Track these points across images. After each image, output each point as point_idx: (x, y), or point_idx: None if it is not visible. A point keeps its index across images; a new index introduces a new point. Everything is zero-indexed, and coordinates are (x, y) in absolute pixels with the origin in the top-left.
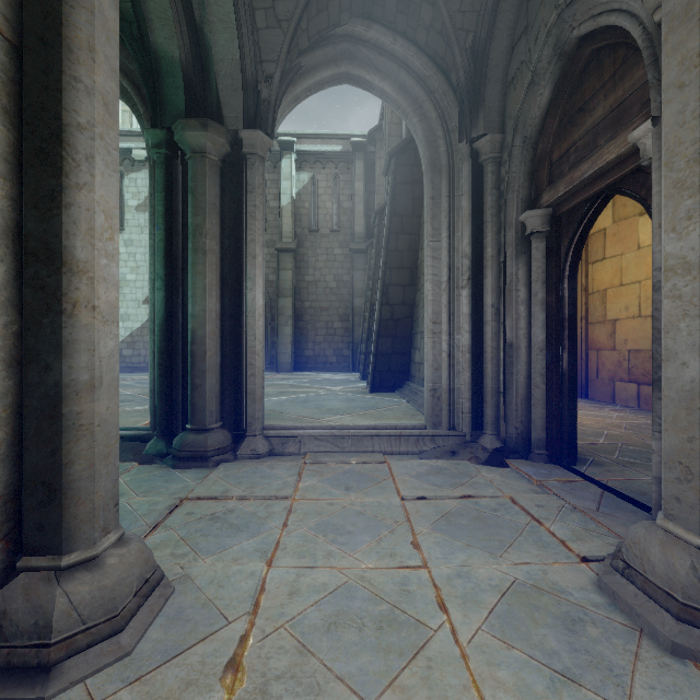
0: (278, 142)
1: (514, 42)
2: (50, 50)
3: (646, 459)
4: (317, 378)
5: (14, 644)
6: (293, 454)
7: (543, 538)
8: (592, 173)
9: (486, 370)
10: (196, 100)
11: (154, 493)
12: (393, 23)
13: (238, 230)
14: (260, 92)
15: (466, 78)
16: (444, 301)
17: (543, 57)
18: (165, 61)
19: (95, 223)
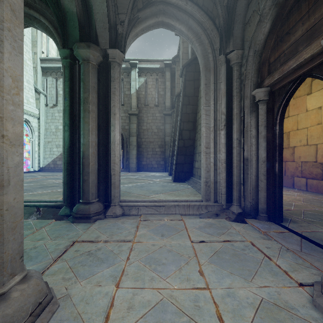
0: (129, 63)
1: (249, 1)
2: None
3: (319, 219)
4: (148, 175)
5: None
6: (134, 215)
7: (273, 269)
8: (295, 66)
9: (233, 172)
10: (85, 34)
11: (60, 238)
12: None
13: (107, 101)
14: (118, 29)
15: (223, 21)
16: (212, 136)
17: (266, 6)
18: (69, 14)
19: (4, 83)
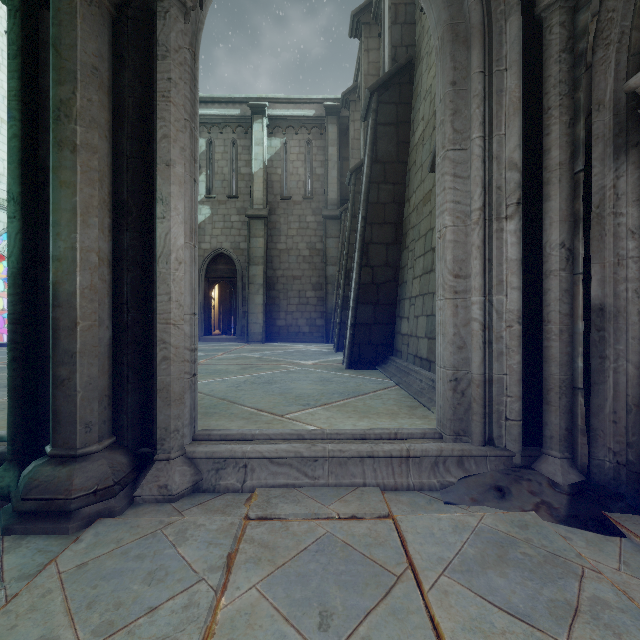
0: (249, 106)
1: None
2: None
3: None
4: (288, 350)
5: None
6: (232, 490)
7: None
8: None
9: (548, 350)
10: None
11: None
12: None
13: (149, 127)
14: None
15: None
16: (476, 240)
17: None
18: None
19: None
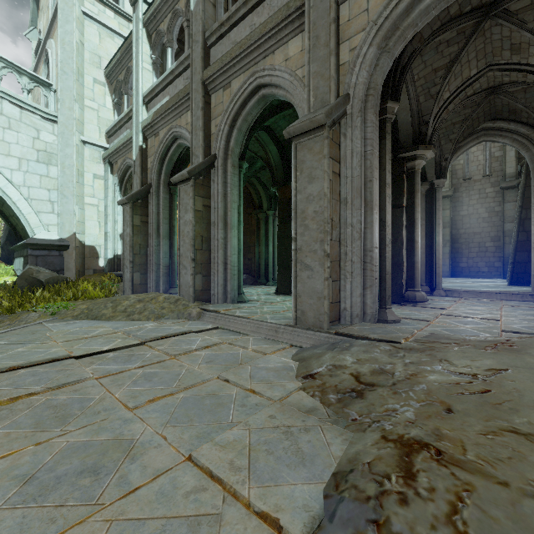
0: None
1: None
2: (412, 207)
3: None
4: (470, 280)
5: (410, 299)
6: (456, 297)
7: None
8: None
9: None
10: None
11: None
12: (507, 118)
13: (431, 214)
14: (442, 164)
15: None
16: None
17: None
18: None
19: (419, 234)
